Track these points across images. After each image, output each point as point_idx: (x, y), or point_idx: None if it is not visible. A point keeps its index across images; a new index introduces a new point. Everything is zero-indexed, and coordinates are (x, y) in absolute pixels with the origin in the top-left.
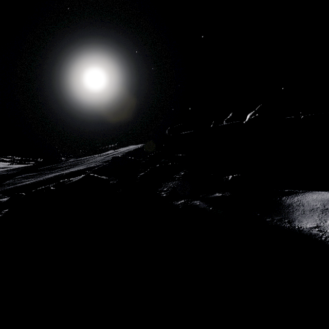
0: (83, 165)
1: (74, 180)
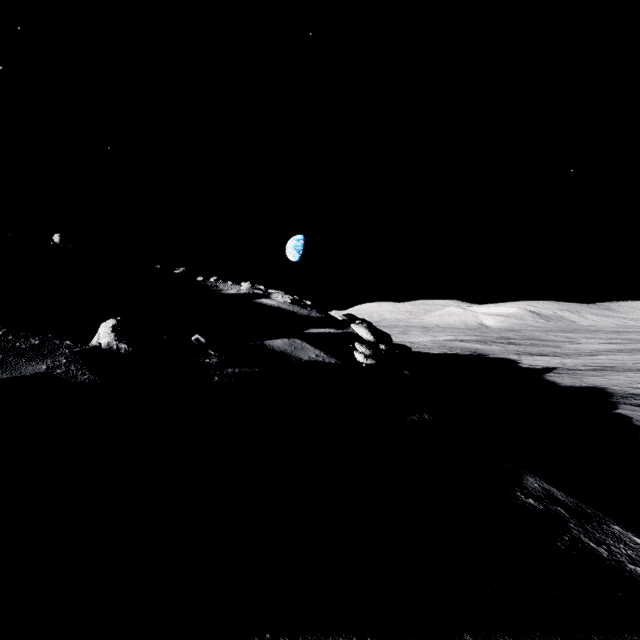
0: None
1: None
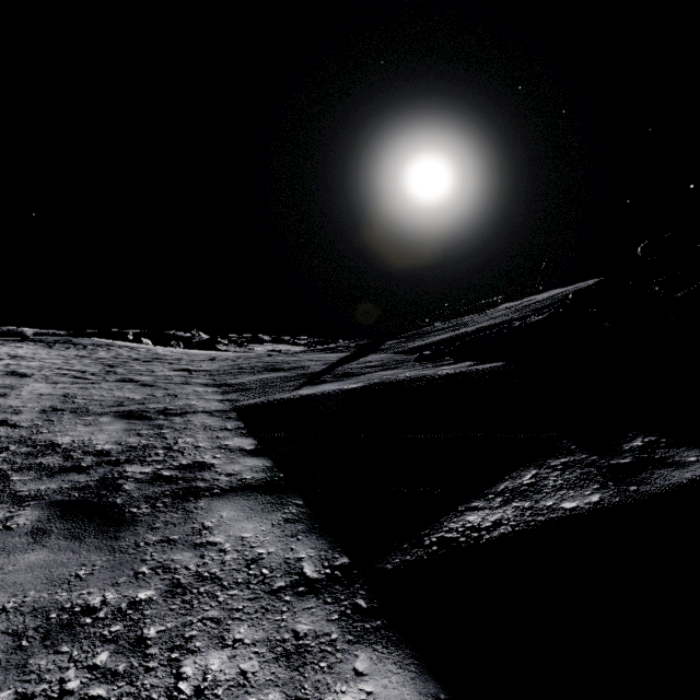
0: (482, 322)
1: (536, 319)
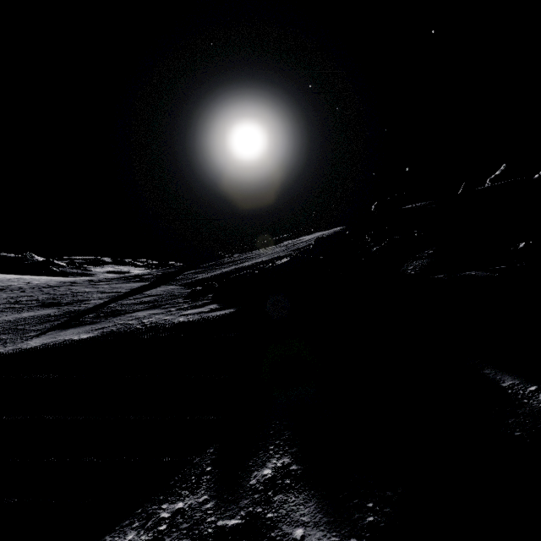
0: (261, 257)
1: (280, 262)
